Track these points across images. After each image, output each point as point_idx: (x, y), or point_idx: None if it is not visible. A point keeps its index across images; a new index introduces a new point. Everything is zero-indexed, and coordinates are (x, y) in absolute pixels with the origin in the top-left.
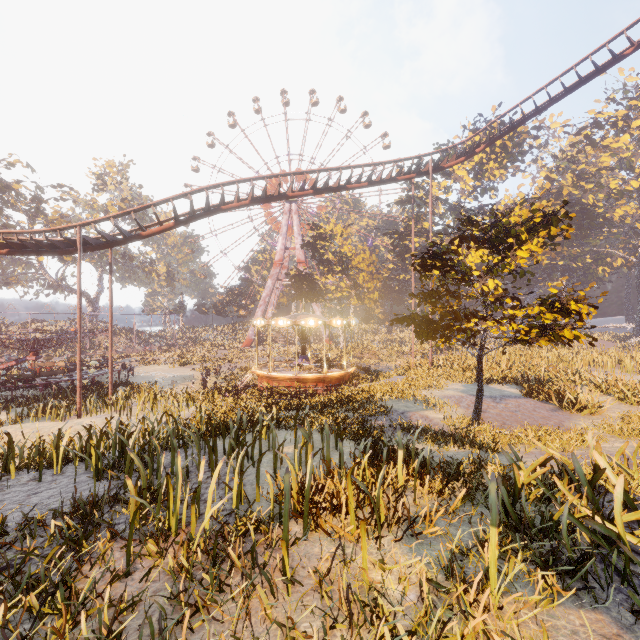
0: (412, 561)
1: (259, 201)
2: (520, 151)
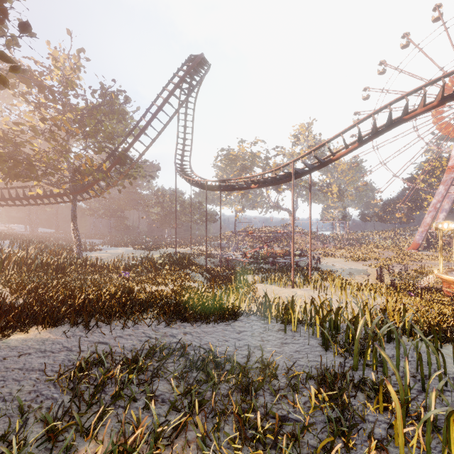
0: None
1: (451, 98)
2: None
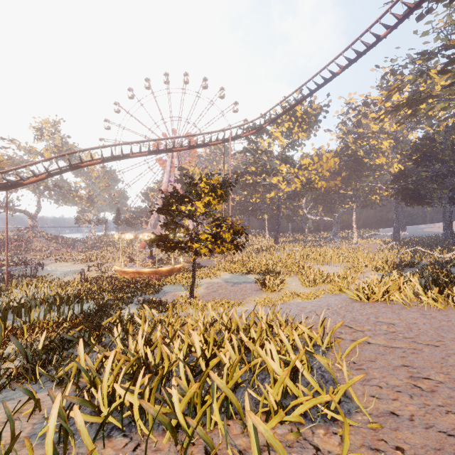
0: None
1: (108, 160)
2: (317, 120)
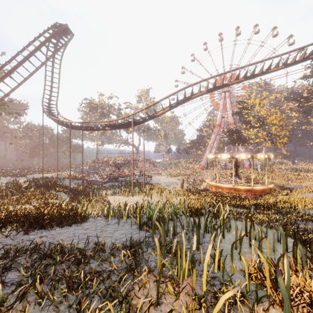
0: None
1: (211, 90)
2: None
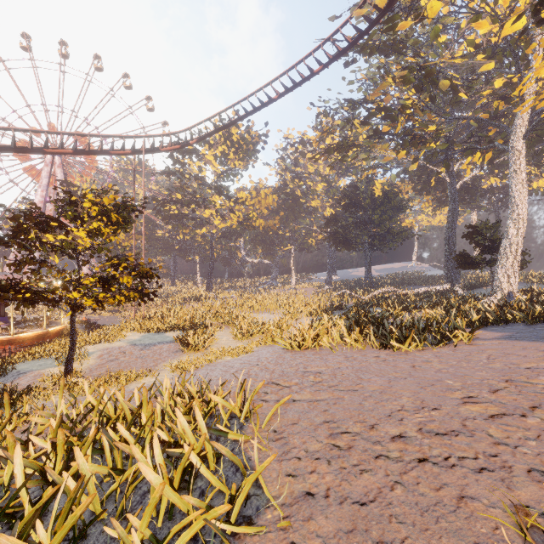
0: None
1: None
2: (255, 150)
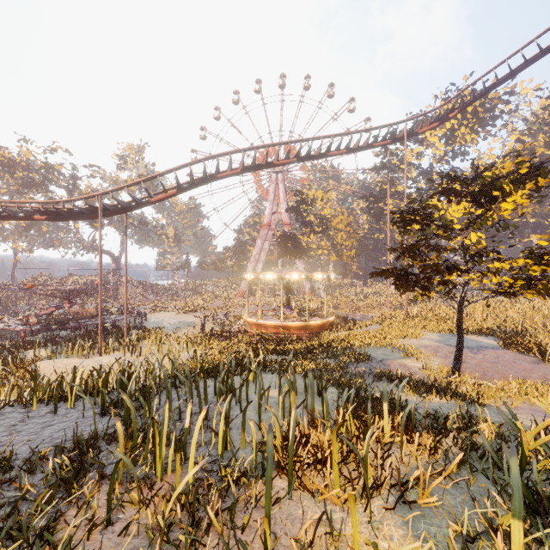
0: (411, 546)
1: (249, 169)
2: (491, 116)
